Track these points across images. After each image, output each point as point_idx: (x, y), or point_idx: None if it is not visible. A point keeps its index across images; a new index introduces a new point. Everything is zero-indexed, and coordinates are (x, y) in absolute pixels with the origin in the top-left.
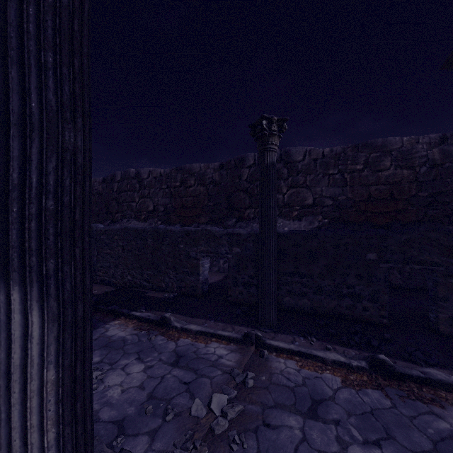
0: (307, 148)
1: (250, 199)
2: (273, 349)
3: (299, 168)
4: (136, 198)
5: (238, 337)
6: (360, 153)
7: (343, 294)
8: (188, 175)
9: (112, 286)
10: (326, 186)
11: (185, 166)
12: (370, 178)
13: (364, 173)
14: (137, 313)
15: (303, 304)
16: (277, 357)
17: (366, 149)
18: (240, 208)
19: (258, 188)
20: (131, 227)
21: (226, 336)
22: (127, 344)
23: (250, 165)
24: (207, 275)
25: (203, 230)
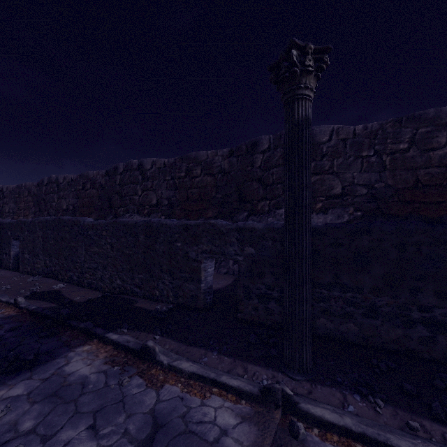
0: (334, 126)
1: (265, 190)
2: (313, 421)
3: (324, 151)
4: (139, 191)
5: (254, 391)
6: (404, 128)
7: (413, 320)
8: (194, 164)
9: (100, 291)
10: (359, 171)
11: (190, 154)
12: (418, 159)
13: (409, 154)
14: (114, 336)
15: (346, 329)
16: (323, 441)
17: (412, 123)
18: (252, 200)
19: (274, 176)
20: (120, 221)
21: (235, 387)
22: (86, 392)
23: (265, 150)
24: (211, 282)
25: (205, 224)
